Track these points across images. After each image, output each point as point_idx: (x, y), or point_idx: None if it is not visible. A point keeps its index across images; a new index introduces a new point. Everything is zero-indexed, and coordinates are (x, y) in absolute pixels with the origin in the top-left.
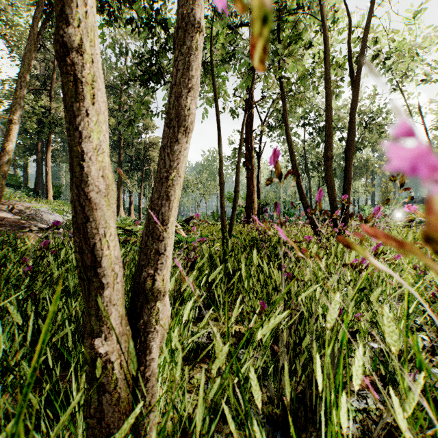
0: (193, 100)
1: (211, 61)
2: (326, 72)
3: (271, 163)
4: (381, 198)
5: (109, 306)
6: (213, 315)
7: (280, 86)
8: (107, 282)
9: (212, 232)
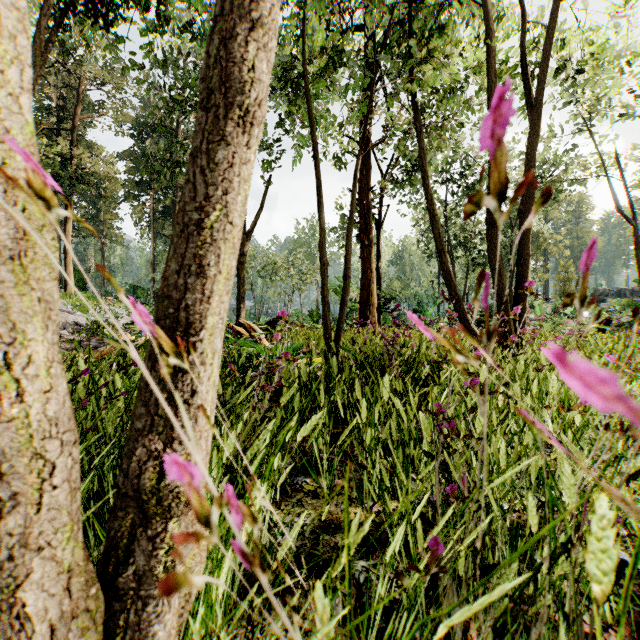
0: (260, 49)
1: (307, 72)
2: (490, 86)
3: (484, 142)
4: (558, 290)
5: (18, 559)
6: (309, 486)
7: (416, 113)
8: (13, 493)
9: (309, 340)
